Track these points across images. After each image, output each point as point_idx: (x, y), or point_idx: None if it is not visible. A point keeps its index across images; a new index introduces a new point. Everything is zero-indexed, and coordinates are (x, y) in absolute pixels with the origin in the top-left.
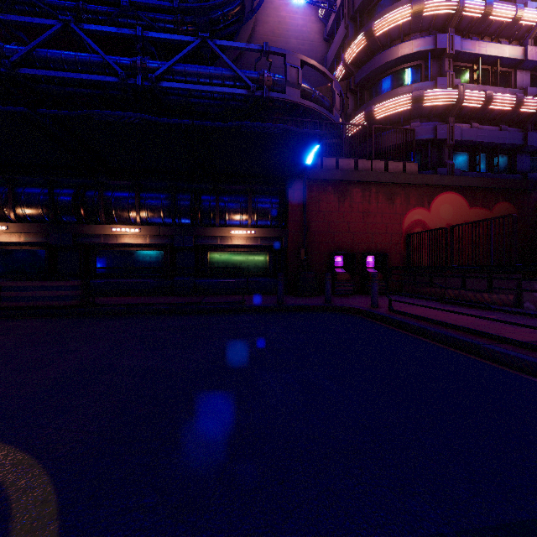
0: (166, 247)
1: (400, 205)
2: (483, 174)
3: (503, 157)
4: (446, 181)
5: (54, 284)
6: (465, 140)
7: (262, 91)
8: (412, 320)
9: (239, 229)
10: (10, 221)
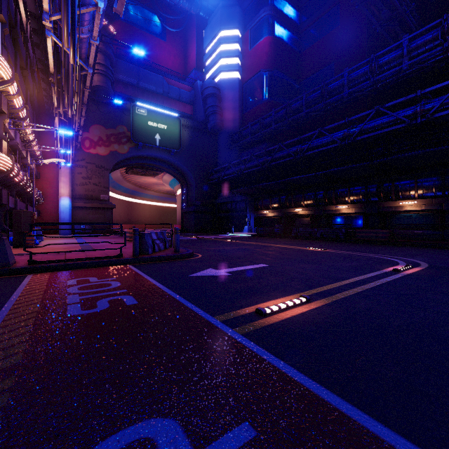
0: (437, 210)
1: None
2: None
3: None
4: None
5: (377, 231)
6: None
7: None
8: None
9: None
10: (346, 203)
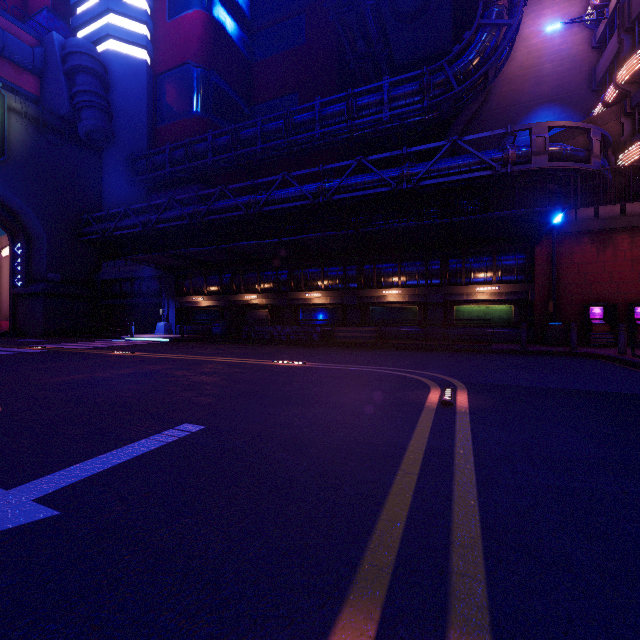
0: (420, 303)
1: None
2: None
3: None
4: None
5: (362, 329)
6: None
7: (506, 167)
8: None
9: (484, 286)
10: (319, 290)
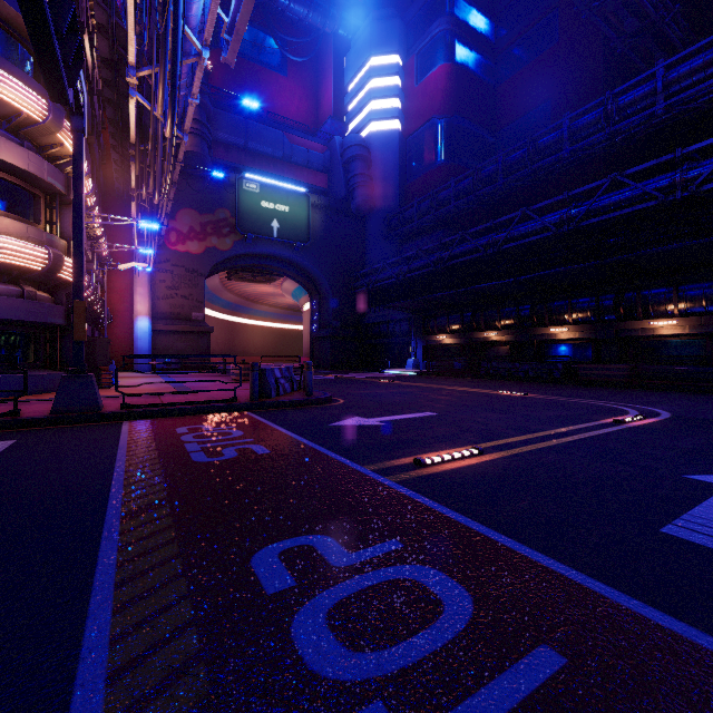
0: (709, 335)
1: None
2: None
3: None
4: None
5: (611, 366)
6: None
7: None
8: None
9: None
10: (567, 324)
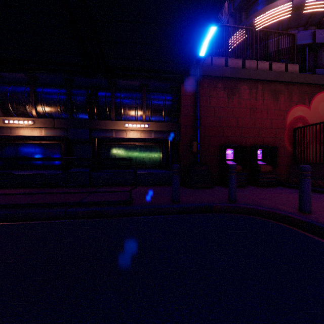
0: (64, 140)
1: (284, 103)
2: None
3: None
4: None
5: None
6: None
7: None
8: None
9: (133, 122)
10: None
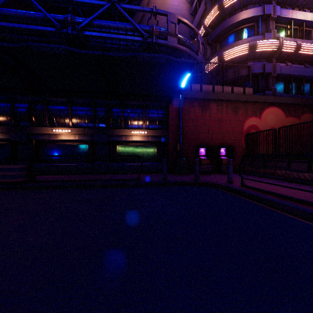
0: (89, 142)
1: (241, 115)
2: (294, 95)
3: (306, 85)
4: (271, 100)
5: (5, 166)
6: (283, 73)
7: (152, 38)
8: (263, 194)
9: (137, 130)
10: None
